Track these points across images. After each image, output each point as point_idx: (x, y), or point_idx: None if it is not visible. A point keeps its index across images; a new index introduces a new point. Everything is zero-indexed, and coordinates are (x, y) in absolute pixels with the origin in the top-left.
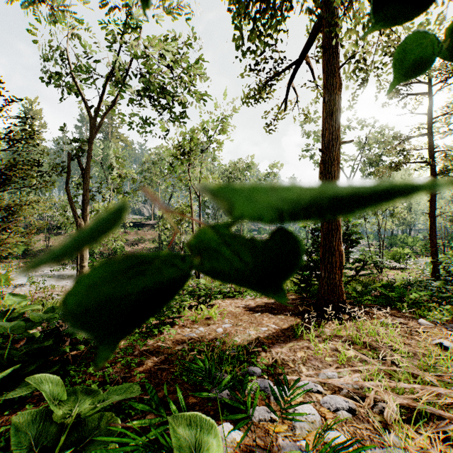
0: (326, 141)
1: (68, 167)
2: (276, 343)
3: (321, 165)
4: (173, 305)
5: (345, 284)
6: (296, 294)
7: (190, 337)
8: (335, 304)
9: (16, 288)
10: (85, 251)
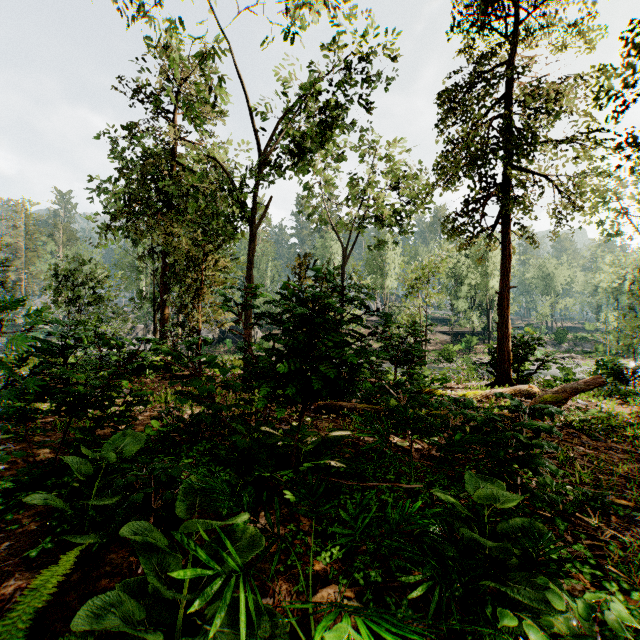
0: (500, 287)
1: None
2: (457, 388)
3: (498, 301)
4: None
5: (529, 375)
6: None
7: None
8: (503, 380)
9: None
10: None
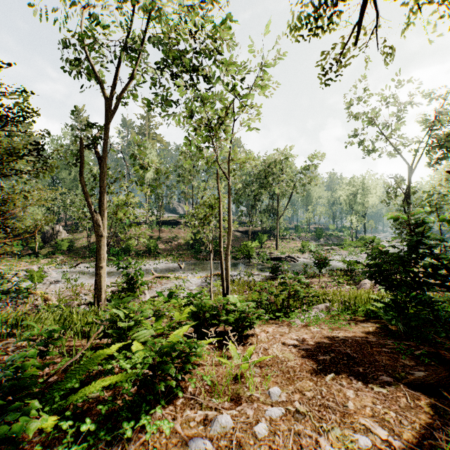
0: None
1: (83, 155)
2: None
3: None
4: (169, 367)
5: None
6: (371, 321)
7: None
8: None
9: (51, 284)
10: (103, 250)
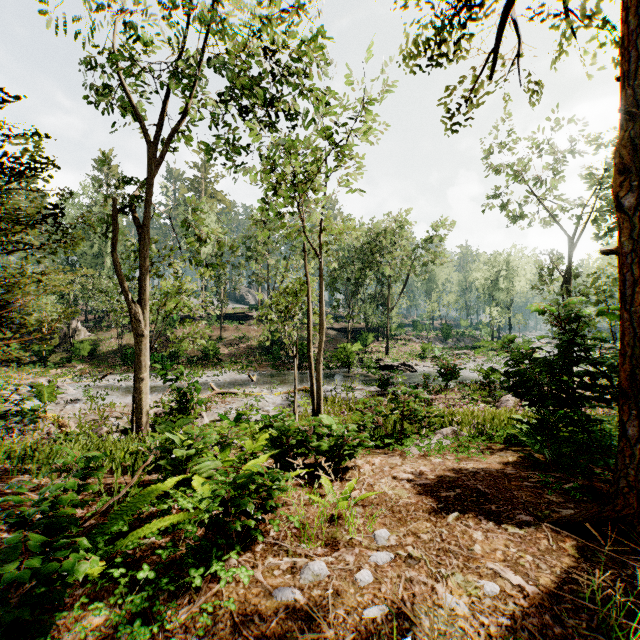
0: (639, 87)
1: (116, 222)
2: None
3: (623, 152)
4: (247, 501)
5: None
6: (511, 449)
7: (284, 611)
8: None
9: (67, 405)
10: (145, 355)
